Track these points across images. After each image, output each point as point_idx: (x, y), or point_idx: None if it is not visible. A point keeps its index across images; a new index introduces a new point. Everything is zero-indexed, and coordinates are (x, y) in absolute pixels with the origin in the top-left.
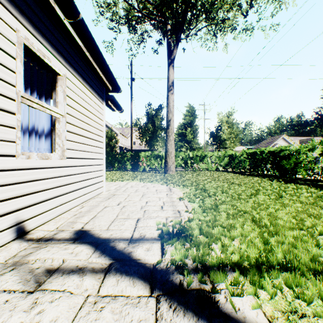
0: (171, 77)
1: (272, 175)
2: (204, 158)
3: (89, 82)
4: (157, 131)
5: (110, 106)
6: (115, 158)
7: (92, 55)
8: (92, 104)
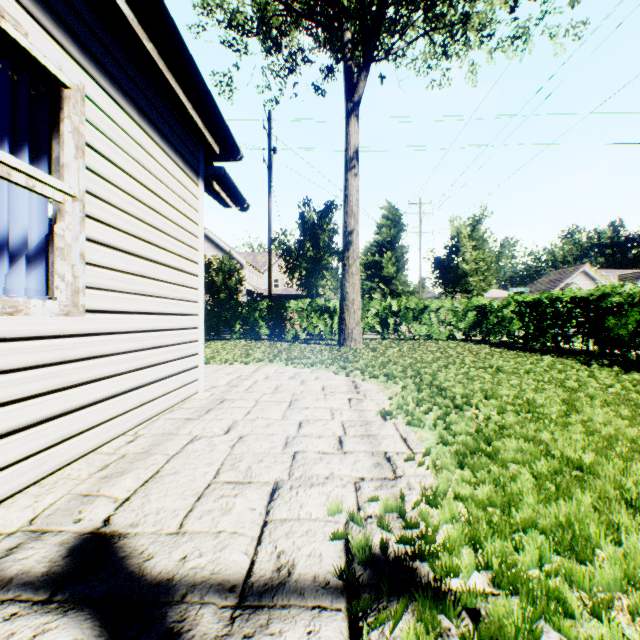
0: (353, 140)
1: (578, 350)
2: (423, 314)
3: (159, 124)
4: (322, 257)
5: (217, 195)
6: (235, 313)
7: (159, 47)
8: (168, 180)
